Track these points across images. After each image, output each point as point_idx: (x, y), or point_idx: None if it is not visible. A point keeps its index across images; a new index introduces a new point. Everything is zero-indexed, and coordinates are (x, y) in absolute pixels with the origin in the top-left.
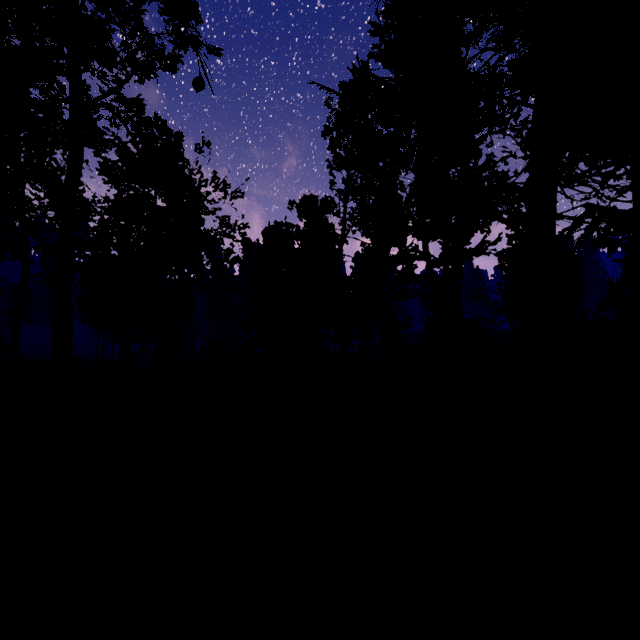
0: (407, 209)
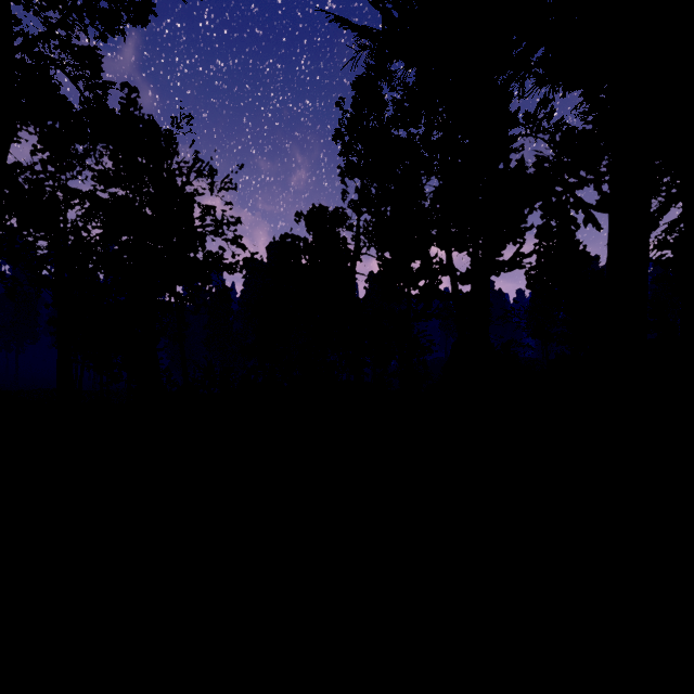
0: (431, 216)
